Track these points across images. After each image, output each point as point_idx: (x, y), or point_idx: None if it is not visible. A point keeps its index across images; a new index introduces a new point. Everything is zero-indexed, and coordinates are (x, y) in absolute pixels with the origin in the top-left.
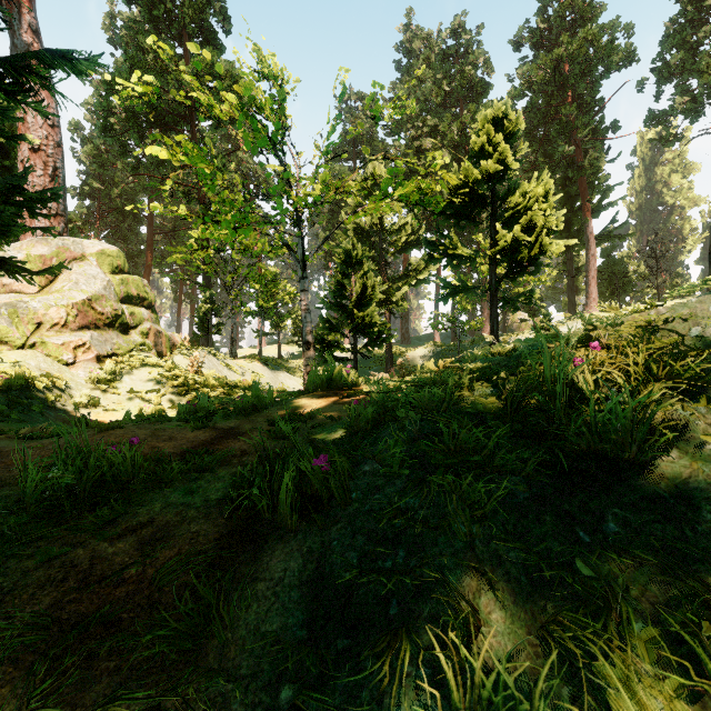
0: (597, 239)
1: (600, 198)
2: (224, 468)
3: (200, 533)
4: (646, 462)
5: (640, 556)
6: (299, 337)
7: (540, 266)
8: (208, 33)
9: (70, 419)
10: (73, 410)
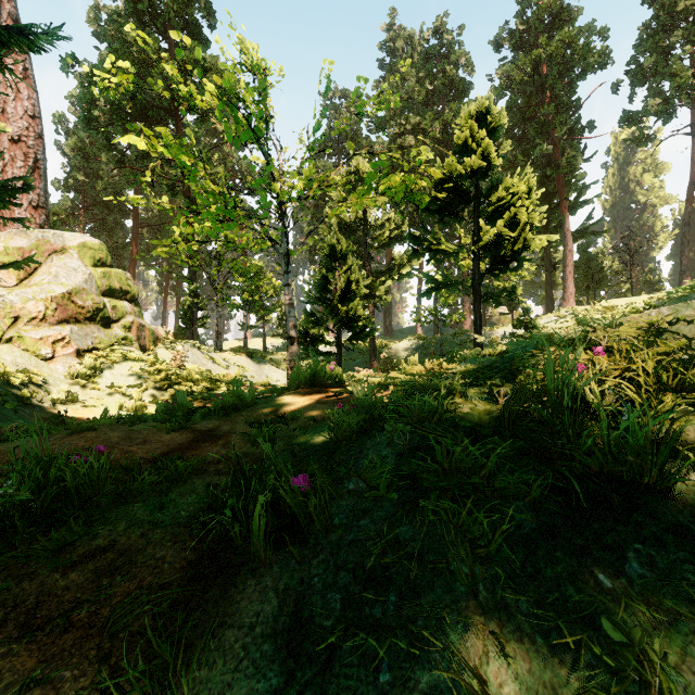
0: (573, 235)
1: (577, 195)
2: (199, 477)
3: (166, 560)
4: (668, 488)
5: (675, 609)
6: (284, 329)
7: (523, 261)
8: (193, 28)
9: (46, 416)
10: (50, 407)
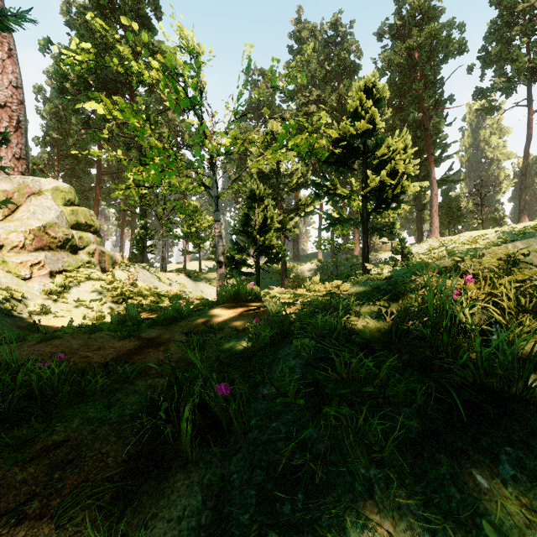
0: (438, 182)
1: (440, 152)
2: (142, 379)
3: (110, 454)
4: (532, 398)
5: None
6: (215, 255)
7: (400, 203)
8: (144, 19)
9: (24, 325)
10: (28, 317)
